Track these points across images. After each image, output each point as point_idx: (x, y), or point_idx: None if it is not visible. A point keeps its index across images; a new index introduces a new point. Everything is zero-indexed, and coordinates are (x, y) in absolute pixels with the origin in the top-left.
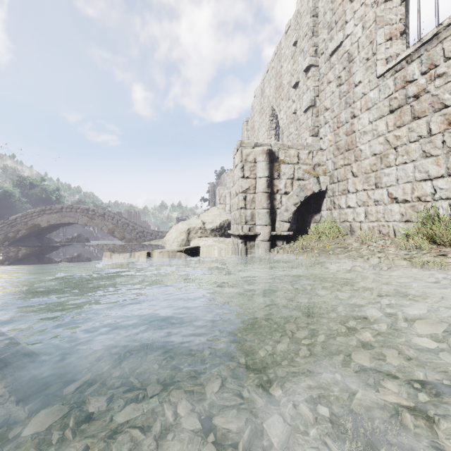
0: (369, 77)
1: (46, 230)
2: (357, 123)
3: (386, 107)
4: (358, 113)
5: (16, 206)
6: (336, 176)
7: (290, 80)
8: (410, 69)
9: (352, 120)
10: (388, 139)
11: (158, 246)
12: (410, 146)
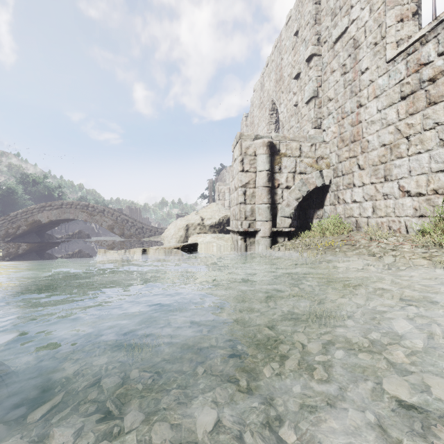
0: (377, 62)
1: (47, 226)
2: (364, 113)
3: (397, 93)
4: (365, 101)
5: (19, 203)
6: (340, 169)
7: (291, 72)
8: (425, 50)
9: (358, 109)
10: (399, 127)
11: (157, 242)
12: (425, 135)
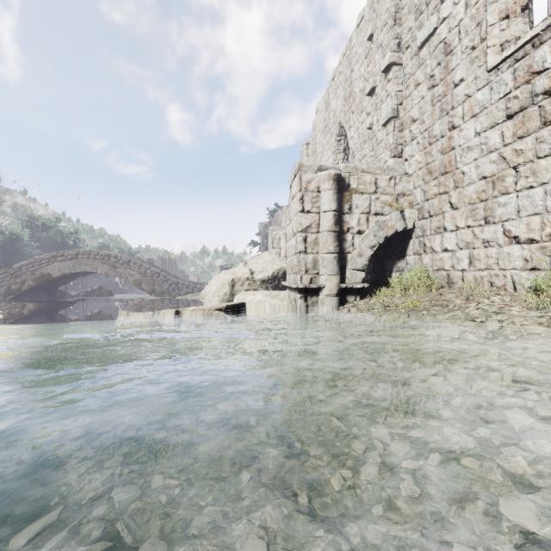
0: (476, 72)
1: (59, 281)
2: (458, 136)
3: (501, 111)
4: (459, 122)
5: (25, 252)
6: (427, 209)
7: (364, 87)
8: (538, 55)
9: (451, 132)
10: (504, 155)
11: (196, 301)
12: (538, 164)
